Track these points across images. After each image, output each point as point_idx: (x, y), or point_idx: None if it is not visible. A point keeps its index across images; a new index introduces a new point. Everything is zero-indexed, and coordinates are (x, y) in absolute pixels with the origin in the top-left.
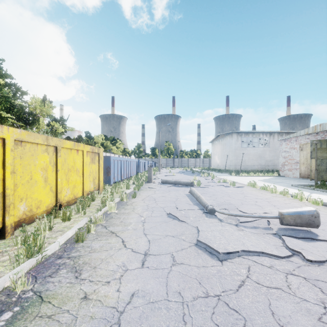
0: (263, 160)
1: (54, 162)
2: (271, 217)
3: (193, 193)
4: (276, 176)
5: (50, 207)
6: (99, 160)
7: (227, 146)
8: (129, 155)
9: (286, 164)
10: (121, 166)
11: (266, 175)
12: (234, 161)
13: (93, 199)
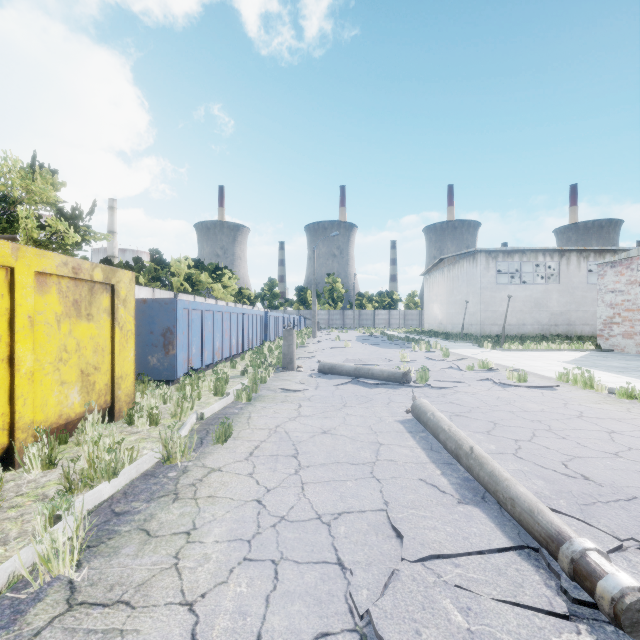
0: (545, 312)
1: None
2: None
3: (433, 427)
4: (593, 350)
5: None
6: (114, 307)
7: (462, 282)
8: (250, 302)
9: (618, 321)
10: (215, 327)
11: (568, 348)
12: (481, 315)
13: (51, 457)
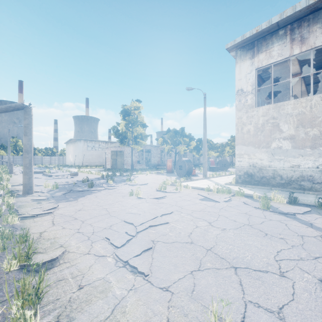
0: (101, 159)
1: None
2: (67, 174)
3: (45, 174)
4: (102, 168)
5: None
6: None
7: (77, 148)
8: None
9: (107, 161)
10: None
11: (97, 168)
12: (82, 159)
13: None
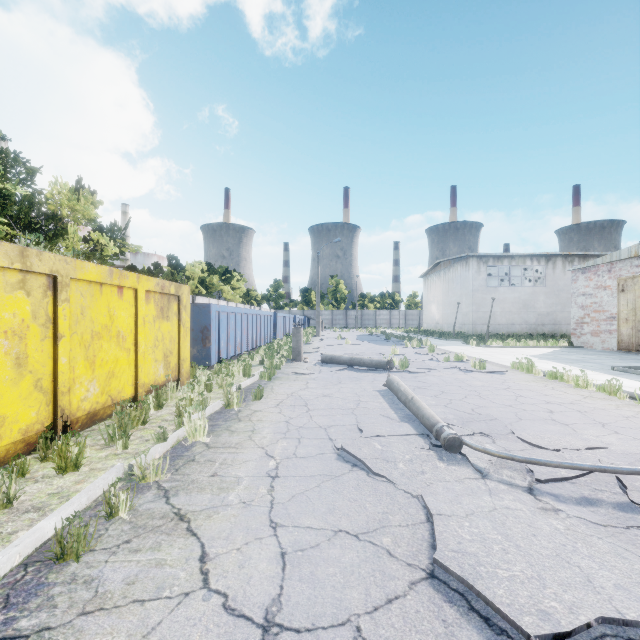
0: (532, 312)
1: (50, 316)
2: (632, 473)
3: (396, 390)
4: (565, 347)
5: (36, 430)
6: (180, 311)
7: (456, 284)
8: (257, 302)
9: (587, 321)
10: (237, 326)
11: (544, 345)
12: (472, 316)
13: (159, 403)
